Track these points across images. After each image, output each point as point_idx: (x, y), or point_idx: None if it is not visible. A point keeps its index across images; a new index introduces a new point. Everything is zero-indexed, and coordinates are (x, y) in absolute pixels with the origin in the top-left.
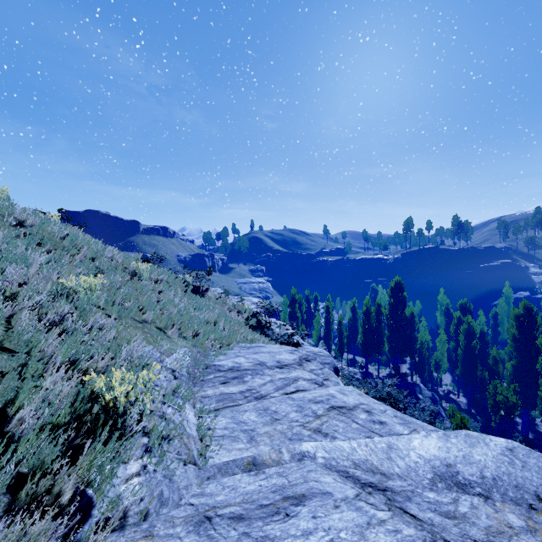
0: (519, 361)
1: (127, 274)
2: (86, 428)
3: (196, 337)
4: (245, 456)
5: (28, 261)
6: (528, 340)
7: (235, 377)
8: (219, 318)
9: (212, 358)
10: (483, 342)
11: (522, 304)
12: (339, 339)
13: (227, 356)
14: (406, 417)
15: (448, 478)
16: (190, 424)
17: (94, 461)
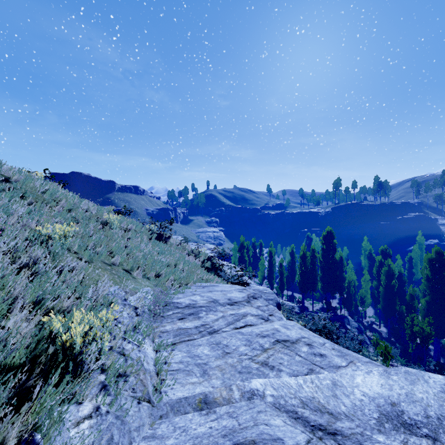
0: (432, 297)
1: (99, 224)
2: (42, 368)
3: (158, 278)
4: (197, 394)
5: (9, 211)
6: (439, 279)
7: (191, 313)
8: (179, 261)
9: (172, 296)
10: (401, 281)
11: (434, 249)
12: (280, 278)
13: (185, 294)
14: (343, 349)
15: (394, 417)
16: (148, 359)
17: (45, 405)
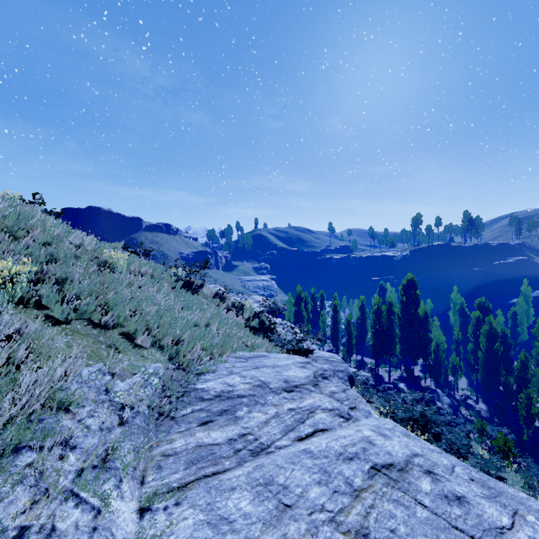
0: None
1: (93, 264)
2: None
3: (176, 347)
4: None
5: None
6: None
7: (224, 410)
8: (213, 320)
9: (196, 377)
10: (505, 344)
11: None
12: (347, 339)
13: (216, 373)
14: (487, 478)
15: None
16: None
17: None
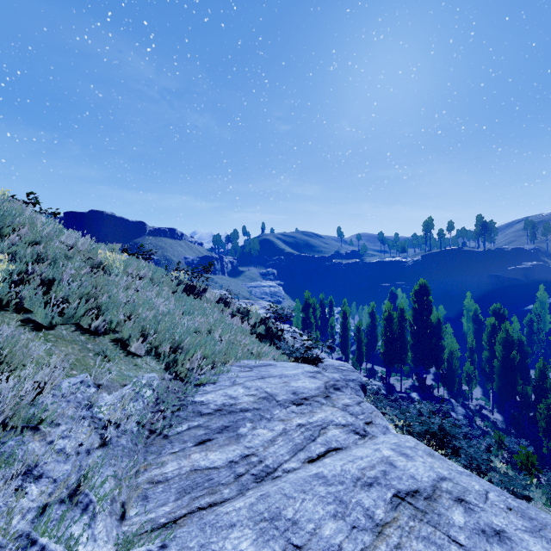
0: None
1: (86, 265)
2: None
3: (174, 355)
4: None
5: None
6: None
7: (224, 427)
8: (216, 326)
9: (194, 388)
10: (522, 352)
11: None
12: (357, 347)
13: (218, 383)
14: (526, 507)
15: None
16: None
17: None
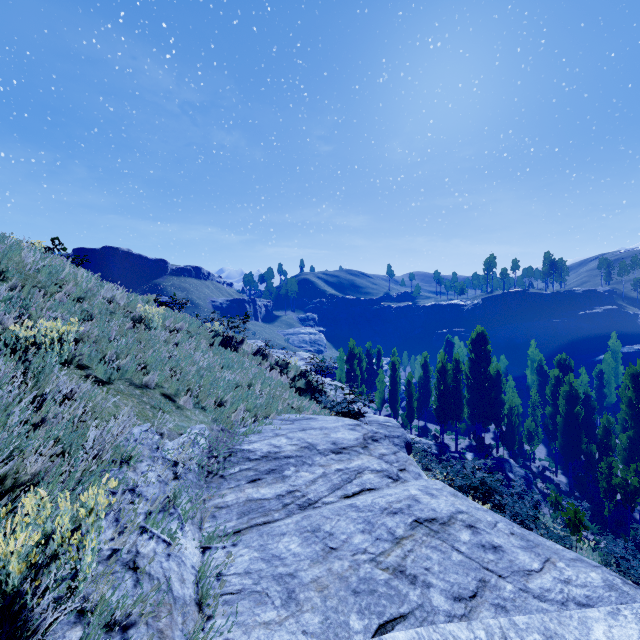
0: (637, 432)
1: (128, 321)
2: None
3: (219, 408)
4: None
5: None
6: None
7: (271, 470)
8: (255, 380)
9: (241, 439)
10: (588, 407)
11: None
12: (407, 402)
13: (262, 434)
14: (528, 533)
15: None
16: (186, 570)
17: None
